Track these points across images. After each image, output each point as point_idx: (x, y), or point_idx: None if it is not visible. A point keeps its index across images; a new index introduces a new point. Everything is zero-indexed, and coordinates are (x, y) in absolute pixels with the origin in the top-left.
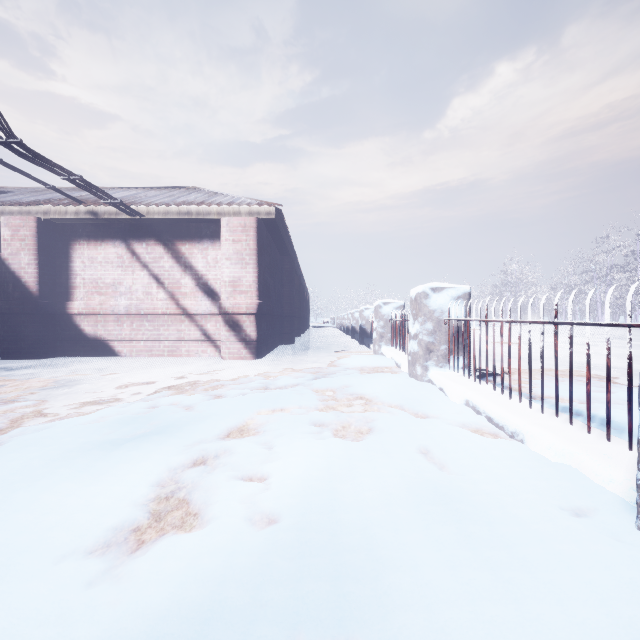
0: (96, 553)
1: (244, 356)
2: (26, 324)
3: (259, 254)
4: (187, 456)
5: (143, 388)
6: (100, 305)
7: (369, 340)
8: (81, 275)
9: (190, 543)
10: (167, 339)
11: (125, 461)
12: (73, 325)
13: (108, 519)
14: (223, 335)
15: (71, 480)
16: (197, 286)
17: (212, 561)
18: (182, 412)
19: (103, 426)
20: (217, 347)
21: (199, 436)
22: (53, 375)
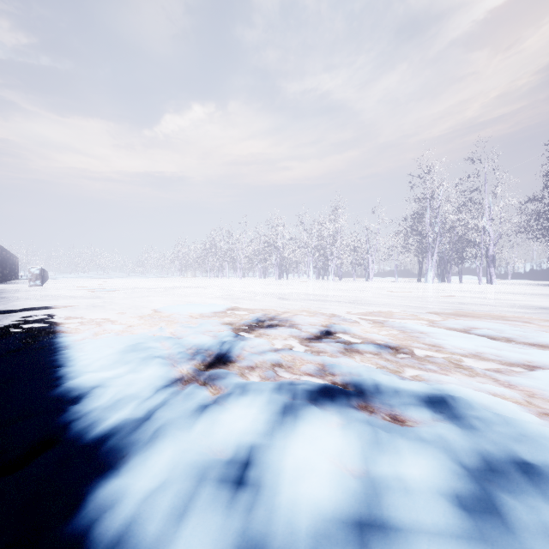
0: None
1: None
2: None
3: None
4: None
5: None
6: None
7: None
8: None
9: None
10: None
11: None
12: None
13: None
14: None
15: None
16: None
17: None
18: None
19: None
20: None
21: None
22: None
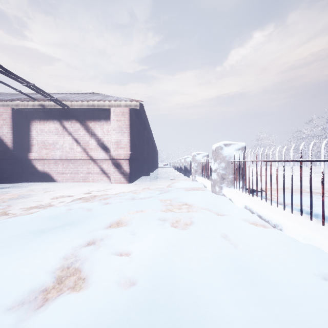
0: (13, 309)
1: (123, 182)
2: (6, 165)
3: (131, 127)
4: (84, 239)
5: (66, 199)
6: (46, 154)
7: (189, 173)
8: (36, 139)
9: (76, 302)
10: (82, 173)
11: (46, 243)
12: (31, 165)
13: (26, 283)
14: (111, 170)
15: (9, 256)
16: (98, 144)
17: (89, 317)
18: (85, 212)
19: (38, 221)
20: (108, 177)
21: (93, 227)
22: (18, 192)
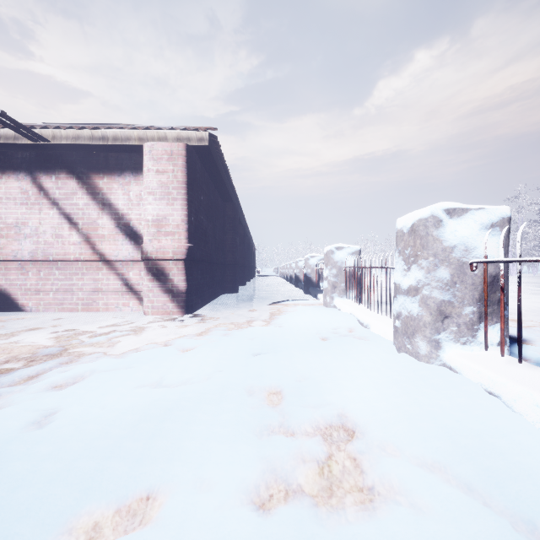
0: None
1: (170, 311)
2: None
3: (189, 188)
4: None
5: None
6: None
7: (315, 289)
8: None
9: None
10: (81, 290)
11: None
12: None
13: None
14: (145, 285)
15: None
16: (117, 227)
17: None
18: None
19: None
20: (141, 299)
21: None
22: None
